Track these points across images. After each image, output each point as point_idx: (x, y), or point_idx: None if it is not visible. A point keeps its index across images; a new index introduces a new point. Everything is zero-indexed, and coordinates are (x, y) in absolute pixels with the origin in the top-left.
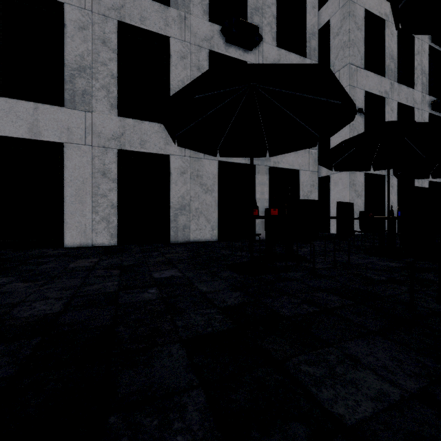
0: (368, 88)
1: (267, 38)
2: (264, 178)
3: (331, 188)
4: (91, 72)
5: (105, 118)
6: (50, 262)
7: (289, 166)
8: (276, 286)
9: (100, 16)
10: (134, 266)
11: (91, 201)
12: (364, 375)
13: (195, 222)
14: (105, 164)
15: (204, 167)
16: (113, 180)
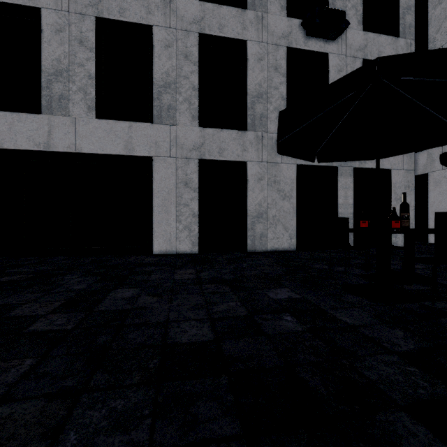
0: None
1: (351, 23)
2: (347, 181)
3: (430, 189)
4: (175, 87)
5: (187, 130)
6: (155, 272)
7: None
8: (443, 325)
9: (183, 31)
10: (237, 281)
11: (175, 210)
12: None
13: (272, 231)
14: (187, 174)
15: (282, 172)
16: (194, 189)
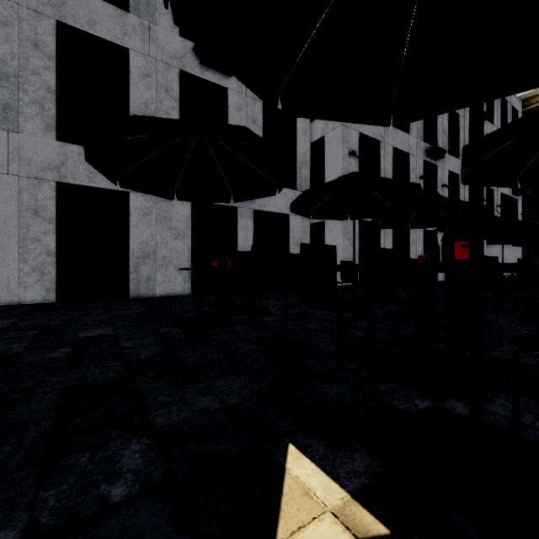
0: (362, 130)
1: None
2: (248, 223)
3: (326, 235)
4: (17, 82)
5: (37, 142)
6: None
7: (278, 210)
8: (206, 339)
9: (31, 11)
10: (60, 326)
11: (18, 247)
12: (205, 398)
13: (162, 273)
14: (37, 200)
15: (175, 207)
16: (49, 220)
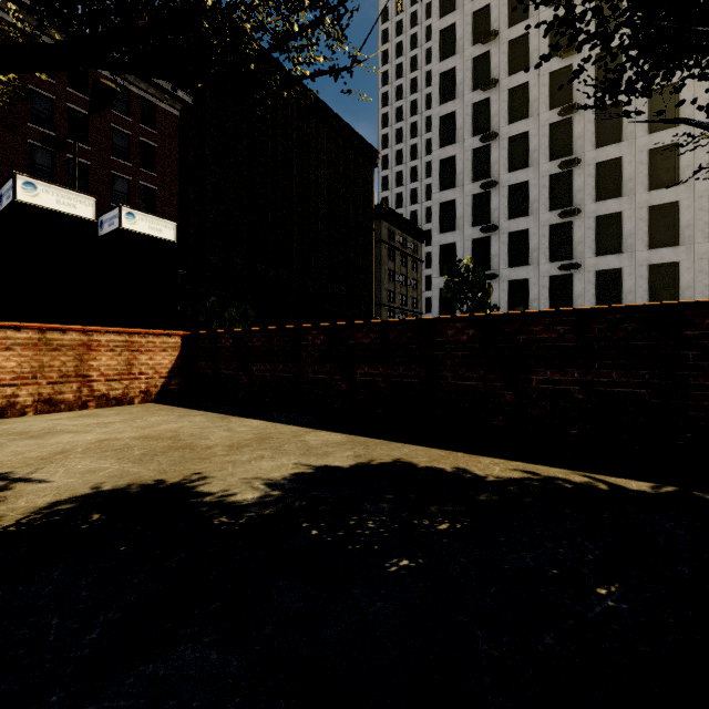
0: None
1: None
2: None
3: None
4: (634, 292)
5: None
6: None
7: None
8: None
9: (639, 266)
10: None
11: None
12: None
13: None
14: None
15: None
16: None
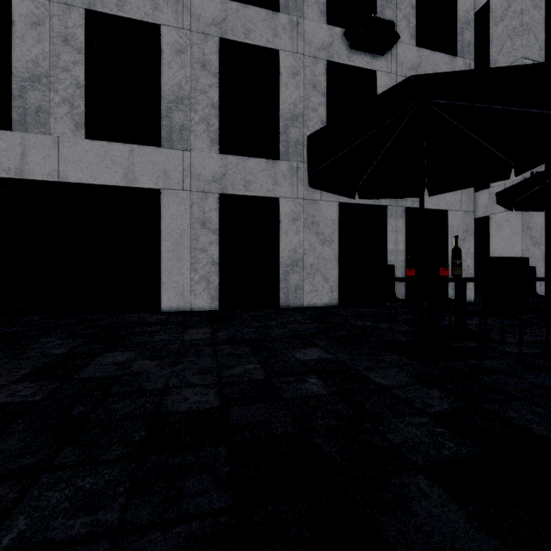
0: None
1: (403, 36)
2: (398, 223)
3: (492, 234)
4: (189, 103)
5: (204, 157)
6: (160, 332)
7: (433, 205)
8: (485, 383)
9: (200, 34)
10: (260, 341)
11: (190, 257)
12: None
13: (309, 282)
14: (204, 212)
15: (321, 211)
16: (213, 231)
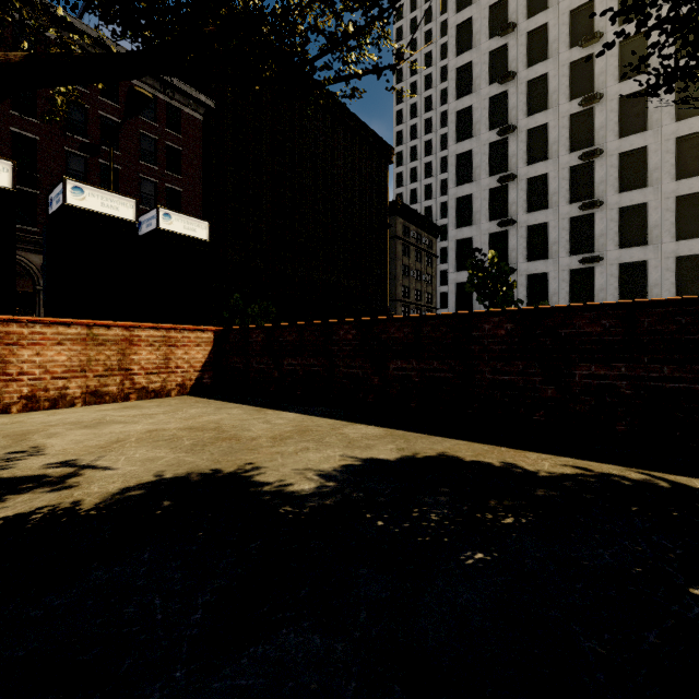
0: None
1: None
2: None
3: None
4: (660, 285)
5: None
6: None
7: None
8: None
9: (665, 258)
10: None
11: None
12: None
13: None
14: None
15: None
16: None
